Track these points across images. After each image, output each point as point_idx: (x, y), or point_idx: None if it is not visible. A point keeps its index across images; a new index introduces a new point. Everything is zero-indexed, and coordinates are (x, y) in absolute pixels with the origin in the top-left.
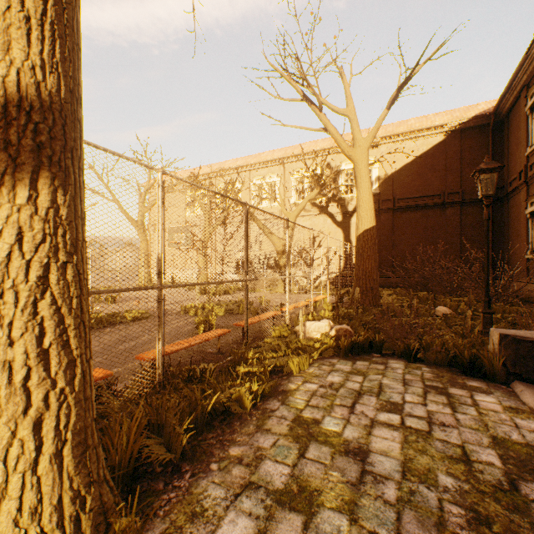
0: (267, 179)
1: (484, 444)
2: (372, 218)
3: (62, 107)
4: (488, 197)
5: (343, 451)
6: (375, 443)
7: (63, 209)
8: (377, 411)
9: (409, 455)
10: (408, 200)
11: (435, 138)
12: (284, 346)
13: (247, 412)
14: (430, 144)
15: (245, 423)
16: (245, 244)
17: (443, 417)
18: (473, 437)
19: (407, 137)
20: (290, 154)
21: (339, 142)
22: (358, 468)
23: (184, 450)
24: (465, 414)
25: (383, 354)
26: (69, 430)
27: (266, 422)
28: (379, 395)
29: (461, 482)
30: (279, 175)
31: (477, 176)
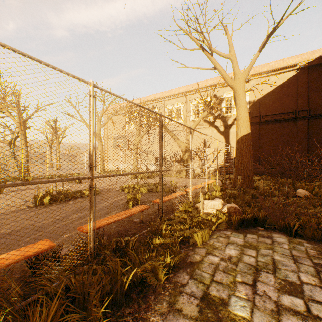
0: (175, 106)
1: None
2: (248, 127)
3: None
4: None
5: None
6: None
7: None
8: (279, 293)
9: None
10: (270, 116)
11: (289, 73)
12: (189, 220)
13: (160, 284)
14: (286, 78)
15: (159, 298)
16: (160, 144)
17: None
18: None
19: (269, 74)
20: (190, 89)
21: (224, 76)
22: None
23: None
24: None
25: (266, 228)
26: None
27: (177, 300)
28: (275, 272)
29: None
30: (182, 103)
31: None
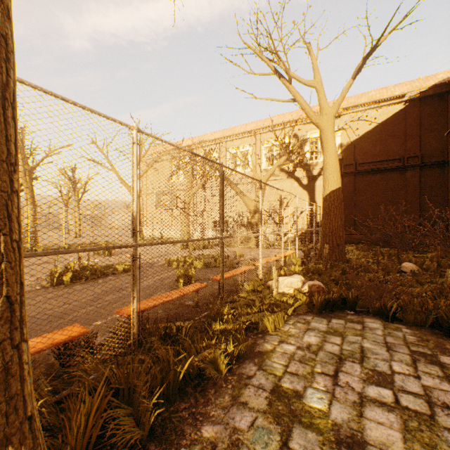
0: (240, 149)
1: None
2: (338, 180)
3: None
4: None
5: (333, 441)
6: (369, 430)
7: None
8: (364, 383)
9: None
10: (369, 164)
11: (394, 107)
12: (258, 302)
13: (222, 377)
14: (390, 113)
15: (220, 391)
16: (221, 203)
17: (444, 396)
18: None
19: (368, 107)
20: (261, 126)
21: (306, 111)
22: None
23: (153, 425)
24: None
25: (357, 311)
26: None
27: (242, 392)
28: (362, 361)
29: None
30: (251, 145)
31: None
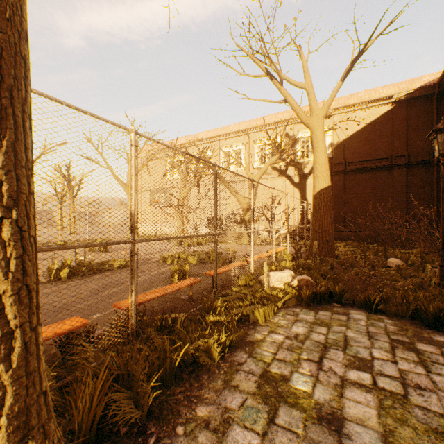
0: (234, 147)
1: None
2: (328, 178)
3: None
4: None
5: (315, 418)
6: (348, 408)
7: None
8: (346, 368)
9: (388, 425)
10: (358, 163)
11: (382, 107)
12: (250, 295)
13: (215, 364)
14: (379, 113)
15: (213, 377)
16: (214, 201)
17: (417, 378)
18: None
19: (357, 107)
20: (254, 126)
21: (297, 111)
22: (334, 441)
23: (152, 407)
24: (440, 375)
25: (343, 304)
26: (3, 415)
27: (234, 377)
28: (345, 349)
29: None
30: (244, 144)
31: (434, 136)
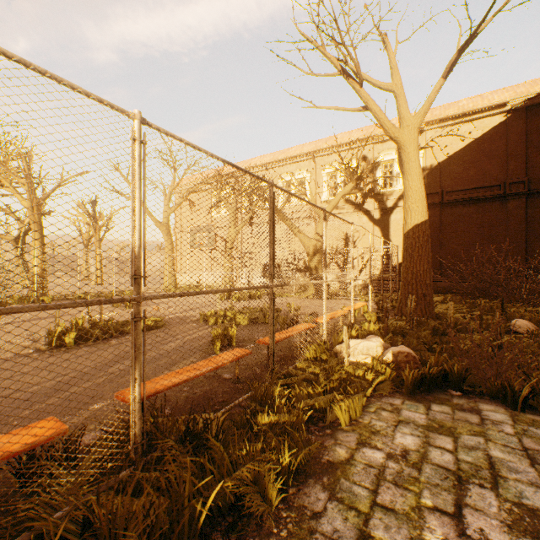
0: (296, 176)
1: None
2: (424, 210)
3: None
4: None
5: None
6: None
7: None
8: (511, 534)
9: None
10: (459, 193)
11: (492, 119)
12: (323, 377)
13: (271, 511)
14: (487, 127)
15: None
16: (271, 237)
17: None
18: None
19: (458, 120)
20: (321, 147)
21: (382, 121)
22: None
23: None
24: None
25: (465, 391)
26: None
27: None
28: (496, 485)
29: None
30: (308, 171)
31: None
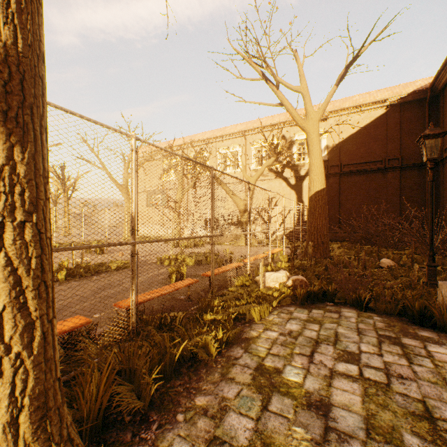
0: (231, 149)
1: (445, 399)
2: (323, 181)
3: (20, 61)
4: (432, 160)
5: (305, 404)
6: (335, 396)
7: (21, 167)
8: (335, 361)
9: (371, 410)
10: (353, 166)
11: (377, 111)
12: (246, 295)
13: (212, 359)
14: (373, 117)
15: (211, 370)
16: (211, 203)
17: (400, 369)
18: (433, 391)
19: (352, 111)
20: (251, 128)
21: (293, 115)
22: (321, 424)
23: (153, 398)
24: (421, 366)
25: (336, 302)
26: (26, 396)
27: (230, 370)
28: (335, 344)
29: (428, 443)
30: (241, 145)
31: (422, 141)
